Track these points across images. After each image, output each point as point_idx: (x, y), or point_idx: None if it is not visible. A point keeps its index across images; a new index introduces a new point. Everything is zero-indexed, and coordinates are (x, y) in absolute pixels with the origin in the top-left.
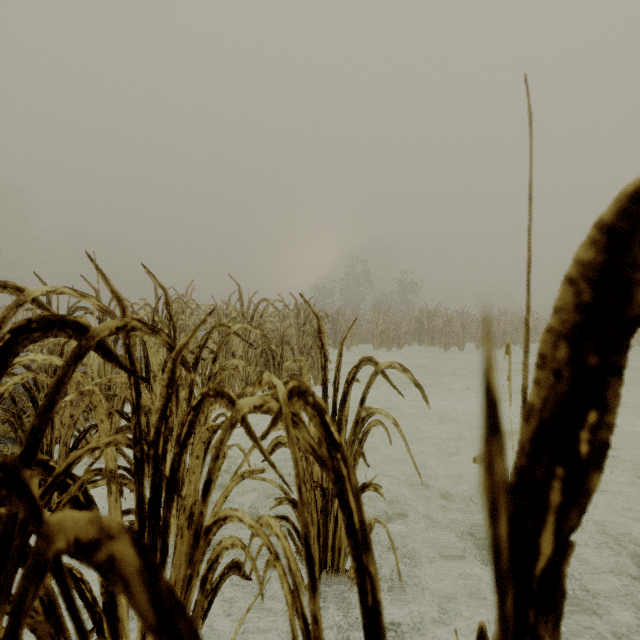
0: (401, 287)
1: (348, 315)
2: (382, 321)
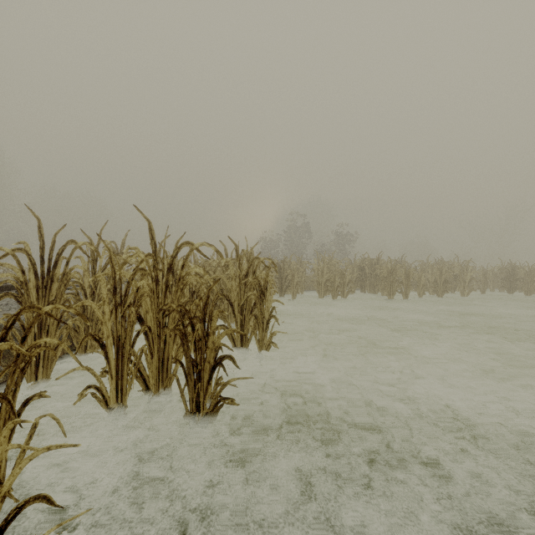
0: (339, 238)
1: (293, 264)
2: (327, 269)
